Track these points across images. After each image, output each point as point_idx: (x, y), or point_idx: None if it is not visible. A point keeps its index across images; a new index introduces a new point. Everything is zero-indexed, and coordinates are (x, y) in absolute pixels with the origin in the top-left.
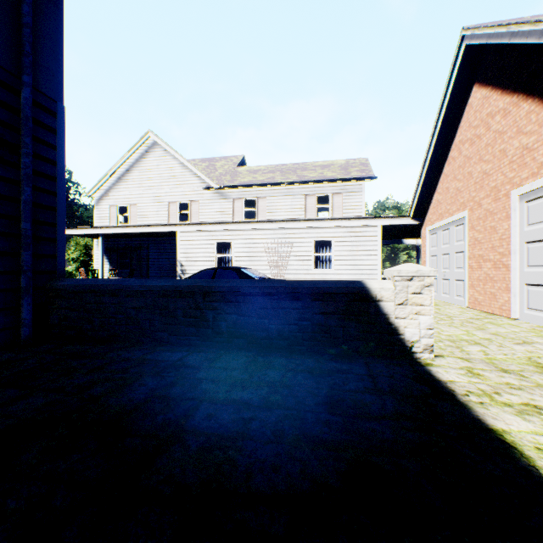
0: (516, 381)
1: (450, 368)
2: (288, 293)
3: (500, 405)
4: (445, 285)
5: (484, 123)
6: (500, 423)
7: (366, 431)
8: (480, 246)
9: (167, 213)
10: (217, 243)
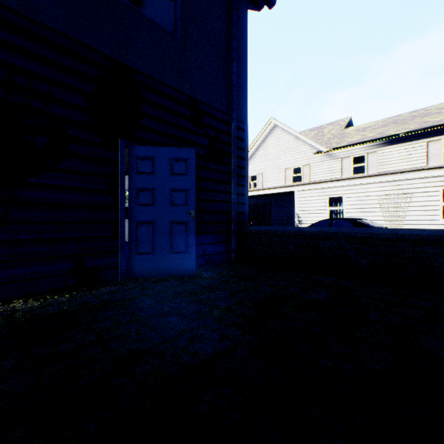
0: None
1: None
2: (432, 240)
3: None
4: None
5: None
6: None
7: None
8: None
9: (283, 177)
10: (328, 198)
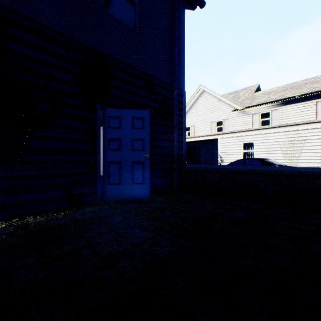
0: None
1: None
2: None
3: None
4: None
5: None
6: None
7: None
8: None
9: (209, 128)
10: (243, 143)
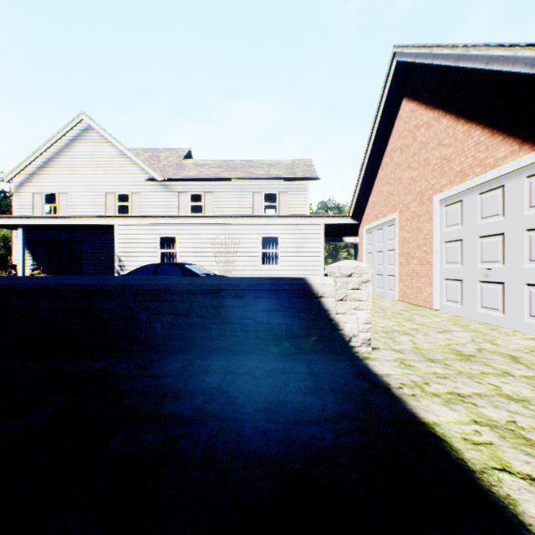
0: (441, 370)
1: (385, 361)
2: (230, 290)
3: (429, 396)
4: (379, 280)
5: (412, 134)
6: (431, 415)
7: (306, 438)
8: (408, 245)
9: (104, 204)
10: (160, 237)
